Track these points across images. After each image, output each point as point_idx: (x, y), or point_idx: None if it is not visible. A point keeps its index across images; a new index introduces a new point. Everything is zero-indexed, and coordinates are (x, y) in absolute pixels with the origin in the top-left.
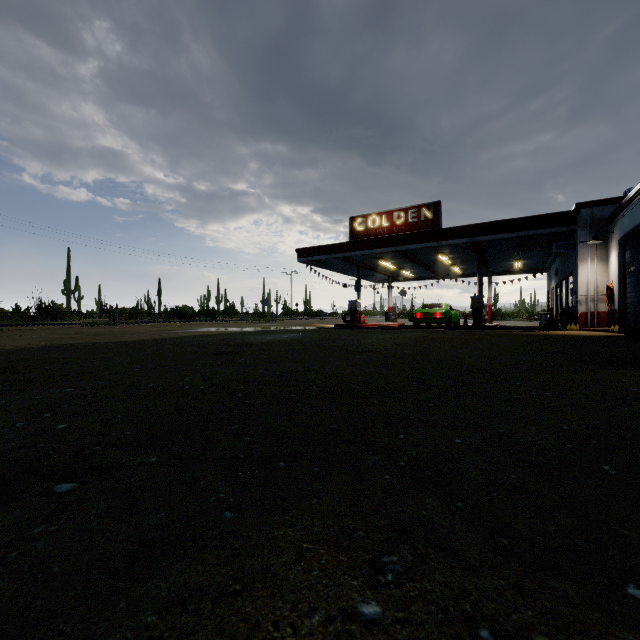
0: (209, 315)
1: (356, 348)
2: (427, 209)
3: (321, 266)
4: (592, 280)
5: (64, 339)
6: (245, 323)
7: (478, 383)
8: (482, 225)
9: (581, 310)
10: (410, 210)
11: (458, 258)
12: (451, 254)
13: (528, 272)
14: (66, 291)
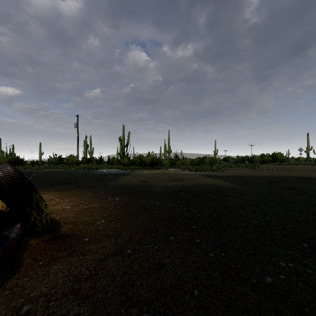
0: None
1: None
2: None
3: None
4: None
5: None
6: None
7: None
8: None
9: None
10: None
11: None
12: None
13: None
14: None
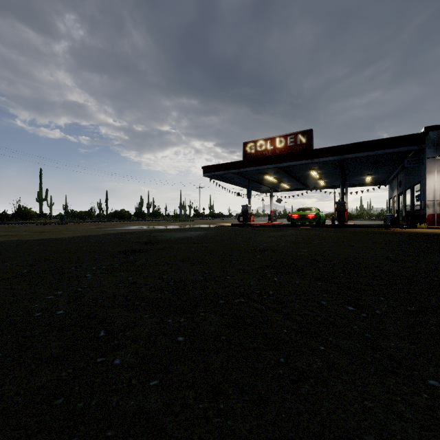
0: (140, 216)
1: (253, 246)
2: (302, 135)
3: (221, 180)
4: (438, 188)
5: (6, 236)
6: (164, 222)
7: (434, 306)
8: (347, 146)
9: (429, 212)
10: (289, 136)
11: (324, 173)
12: (319, 170)
13: (374, 184)
14: (39, 199)
